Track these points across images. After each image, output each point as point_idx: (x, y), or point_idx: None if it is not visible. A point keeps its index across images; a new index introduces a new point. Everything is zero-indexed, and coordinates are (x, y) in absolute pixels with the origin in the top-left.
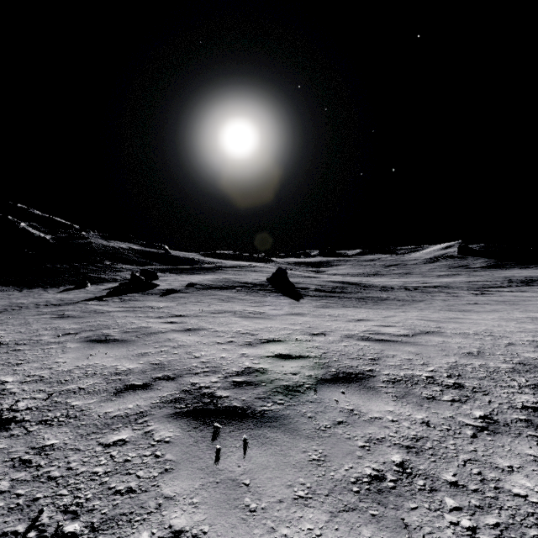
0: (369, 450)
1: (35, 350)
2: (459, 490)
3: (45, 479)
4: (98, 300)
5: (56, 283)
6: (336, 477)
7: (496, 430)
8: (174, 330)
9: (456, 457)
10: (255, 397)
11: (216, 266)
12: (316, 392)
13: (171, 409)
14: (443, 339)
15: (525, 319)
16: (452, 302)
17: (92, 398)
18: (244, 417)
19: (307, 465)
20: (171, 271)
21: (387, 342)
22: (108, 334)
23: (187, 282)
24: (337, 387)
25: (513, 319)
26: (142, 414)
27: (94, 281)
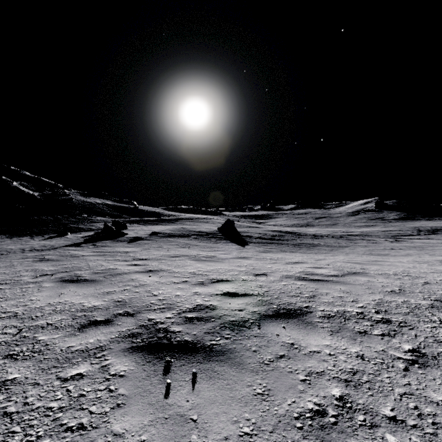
0: (310, 384)
1: (14, 289)
2: (398, 426)
3: (1, 415)
4: (75, 246)
5: (41, 232)
6: (280, 412)
7: (425, 364)
8: (137, 272)
9: (391, 391)
10: (204, 331)
11: (176, 218)
12: (260, 327)
13: (128, 344)
14: (368, 278)
15: (435, 261)
16: (372, 247)
17: (57, 333)
18: (194, 351)
19: (252, 399)
20: (138, 222)
21: (320, 281)
22: (80, 275)
23: (151, 231)
24: (278, 322)
25: (424, 262)
26: (101, 348)
27: (73, 230)
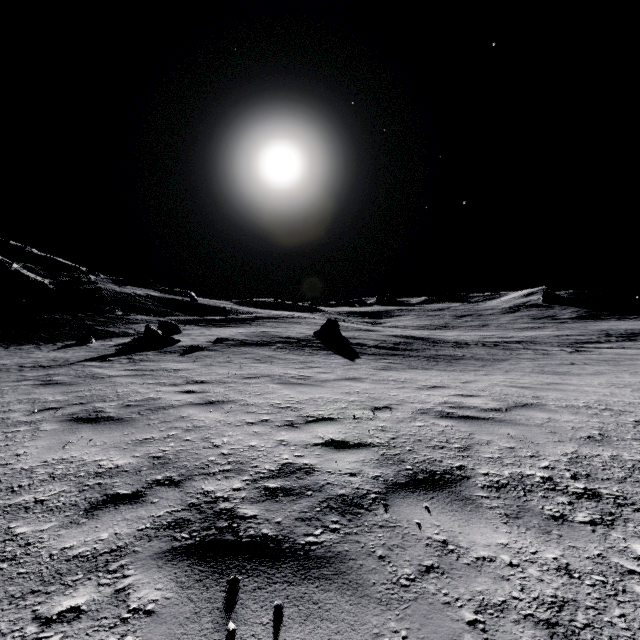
0: (485, 632)
1: None
2: None
3: None
4: (101, 360)
5: (53, 338)
6: None
7: None
8: (191, 404)
9: None
10: (295, 517)
11: (252, 317)
12: (387, 509)
13: (166, 542)
14: (548, 415)
15: None
16: (543, 361)
17: (49, 519)
18: (278, 557)
19: None
20: (198, 322)
21: (475, 420)
22: (102, 409)
23: (216, 336)
24: (417, 497)
25: (625, 385)
26: (119, 551)
27: (101, 335)
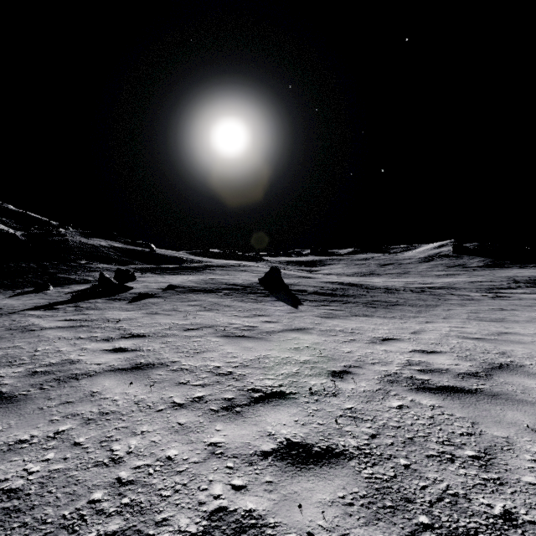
0: None
1: None
2: None
3: None
4: (46, 309)
5: (14, 285)
6: None
7: None
8: (112, 369)
9: None
10: None
11: (203, 266)
12: None
13: None
14: None
15: None
16: (473, 307)
17: None
18: None
19: None
20: (154, 270)
21: (462, 395)
22: None
23: (168, 283)
24: None
25: None
26: None
27: (61, 282)
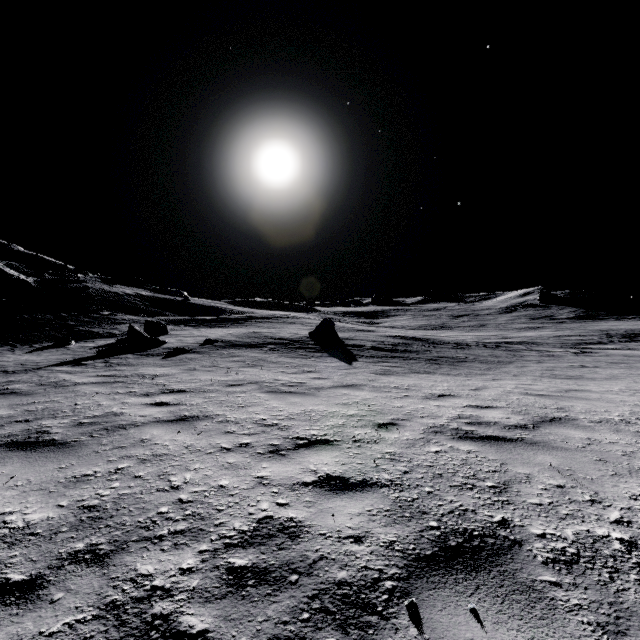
0: None
1: None
2: None
3: None
4: (74, 364)
5: (31, 340)
6: None
7: None
8: (158, 421)
9: None
10: (269, 635)
11: (245, 317)
12: (413, 614)
13: None
14: (585, 434)
15: None
16: (550, 364)
17: None
18: None
19: None
20: (188, 323)
21: (501, 443)
22: (48, 428)
23: (205, 337)
24: (455, 587)
25: None
26: None
27: (83, 336)
